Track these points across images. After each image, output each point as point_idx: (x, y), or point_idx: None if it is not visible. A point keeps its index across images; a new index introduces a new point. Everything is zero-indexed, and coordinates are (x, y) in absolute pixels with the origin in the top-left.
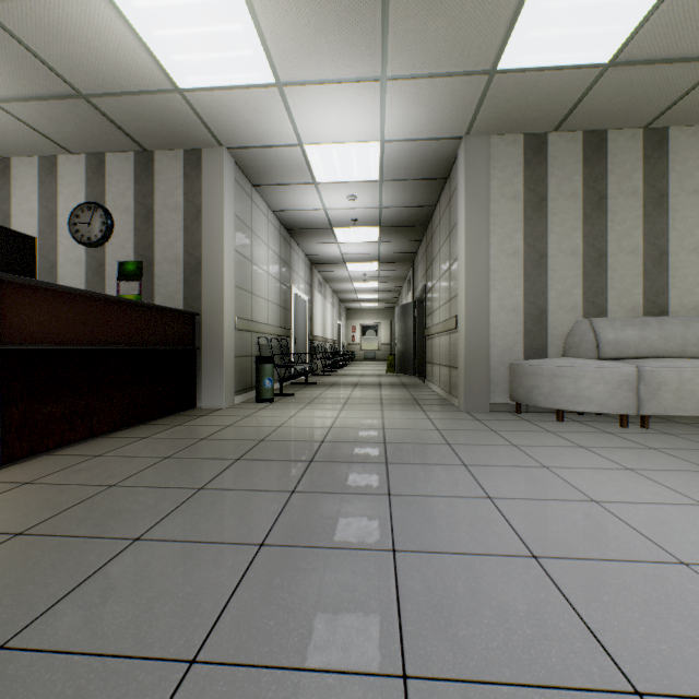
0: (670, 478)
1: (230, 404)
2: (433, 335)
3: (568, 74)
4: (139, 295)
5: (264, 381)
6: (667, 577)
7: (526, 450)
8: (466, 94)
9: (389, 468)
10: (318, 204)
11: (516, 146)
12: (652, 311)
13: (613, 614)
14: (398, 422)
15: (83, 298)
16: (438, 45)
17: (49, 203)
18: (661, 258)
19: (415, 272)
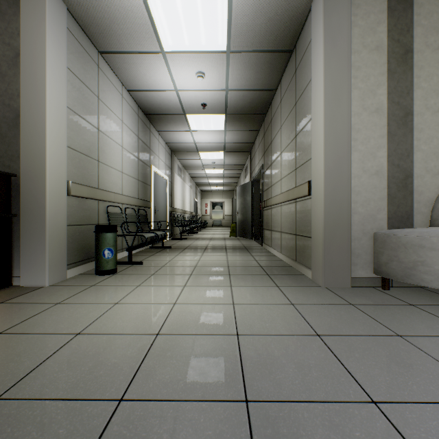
0: None
1: (59, 279)
2: (272, 206)
3: None
4: None
5: (103, 252)
6: None
7: None
8: None
9: None
10: (169, 83)
11: None
12: None
13: None
14: (254, 313)
15: None
16: None
17: None
18: None
19: (252, 159)
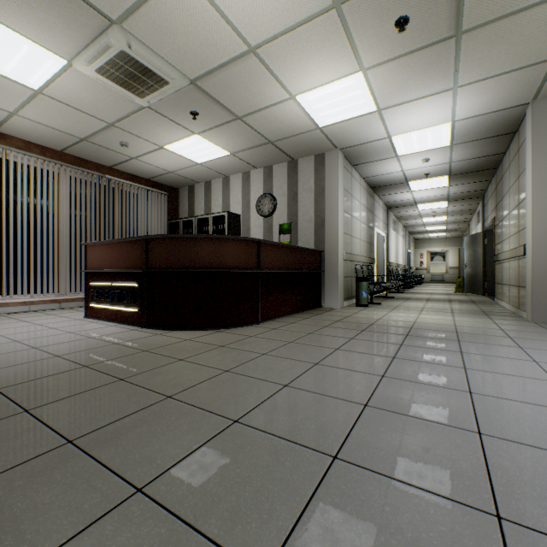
0: None
1: (341, 306)
2: (502, 261)
3: None
4: (289, 242)
5: (362, 293)
6: None
7: None
8: (530, 77)
9: (460, 342)
10: (397, 169)
11: None
12: None
13: None
14: (466, 323)
15: (281, 247)
16: (500, 58)
17: (246, 196)
18: None
19: (484, 206)
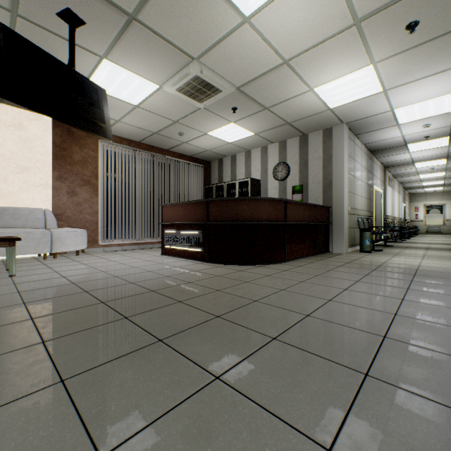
0: None
1: (346, 252)
2: None
3: None
4: (301, 200)
5: (365, 241)
6: None
7: None
8: None
9: None
10: (397, 134)
11: None
12: None
13: None
14: None
15: (300, 205)
16: None
17: (264, 165)
18: None
19: None
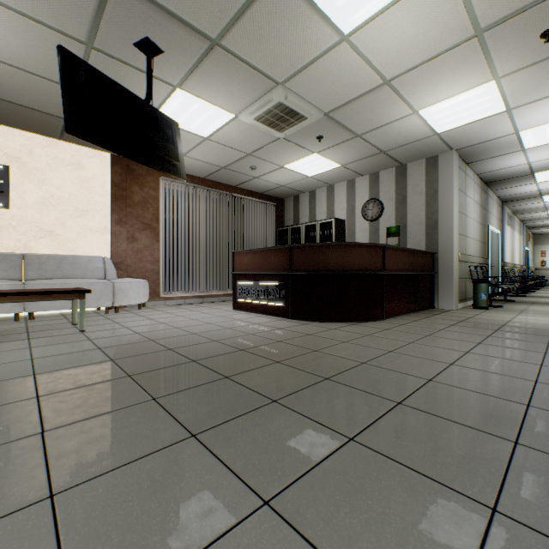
0: None
1: (456, 308)
2: None
3: None
4: (397, 244)
5: (480, 295)
6: None
7: None
8: None
9: None
10: (521, 162)
11: None
12: None
13: None
14: None
15: (399, 251)
16: None
17: (351, 203)
18: None
19: None
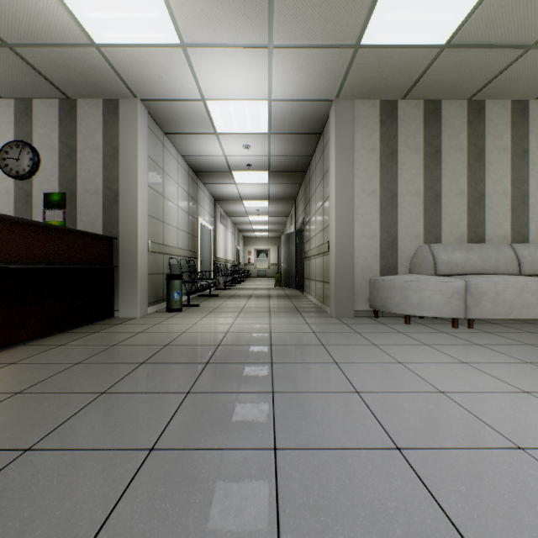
0: (495, 370)
1: (144, 314)
2: (310, 257)
3: (414, 52)
4: (63, 221)
5: (173, 294)
6: (510, 462)
7: (384, 348)
8: (336, 64)
9: (273, 367)
10: (219, 151)
11: (374, 109)
12: (474, 239)
13: (471, 505)
14: (282, 326)
15: (1, 221)
16: (314, 20)
17: None
18: (480, 199)
19: (297, 208)
